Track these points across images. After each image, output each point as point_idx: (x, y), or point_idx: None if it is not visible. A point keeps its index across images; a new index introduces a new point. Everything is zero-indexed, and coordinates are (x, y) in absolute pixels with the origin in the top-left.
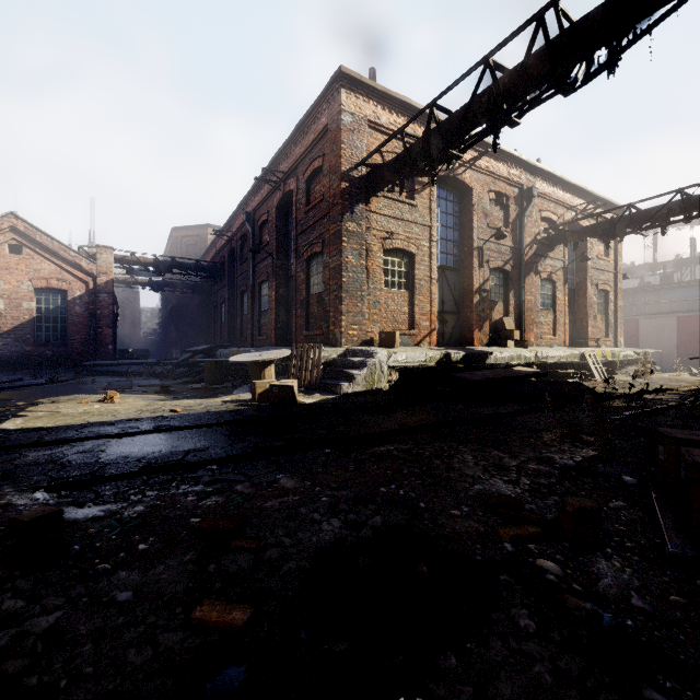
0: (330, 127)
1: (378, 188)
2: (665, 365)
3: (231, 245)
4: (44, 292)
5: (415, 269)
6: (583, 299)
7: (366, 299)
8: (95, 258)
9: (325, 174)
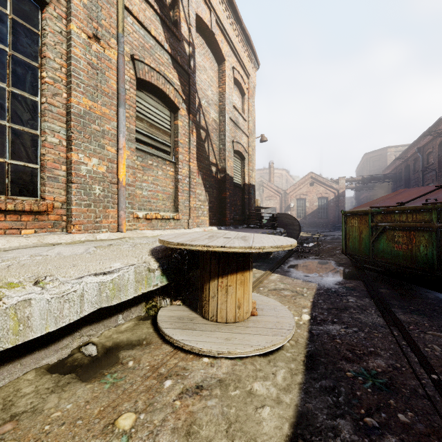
0: None
1: None
2: None
3: (406, 163)
4: (320, 198)
5: None
6: None
7: None
8: (336, 182)
9: None
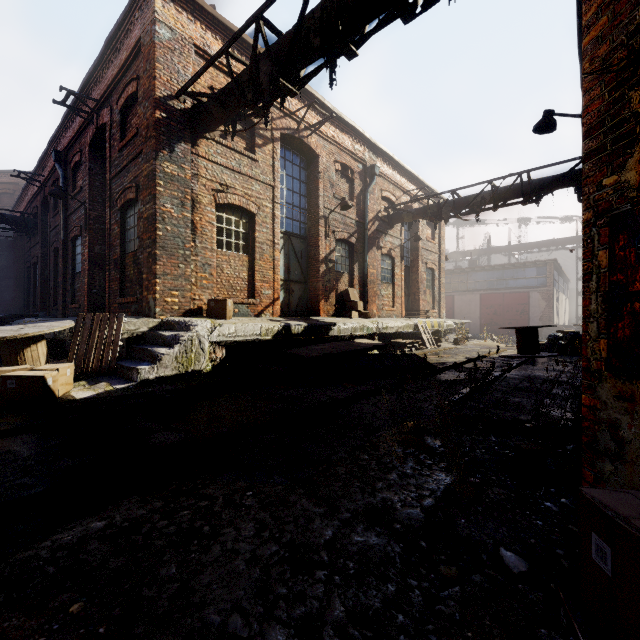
0: (143, 40)
1: (207, 128)
2: (472, 333)
3: (43, 192)
4: None
5: (255, 231)
6: (416, 275)
7: (193, 259)
8: None
9: (140, 102)
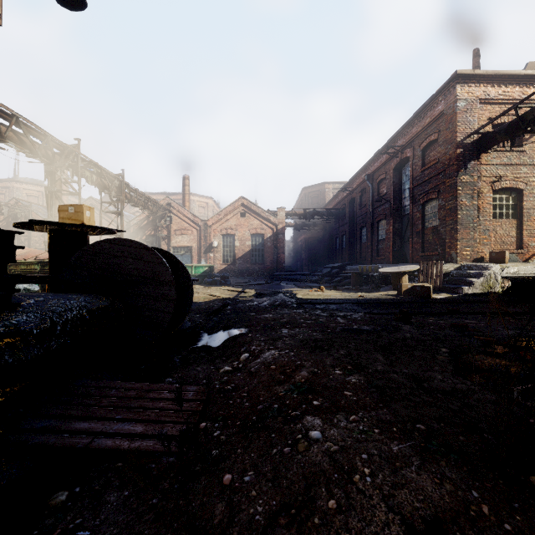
0: (446, 112)
1: (489, 147)
2: None
3: (351, 196)
4: (254, 236)
5: (522, 201)
6: None
7: (477, 228)
8: (275, 215)
9: (440, 144)
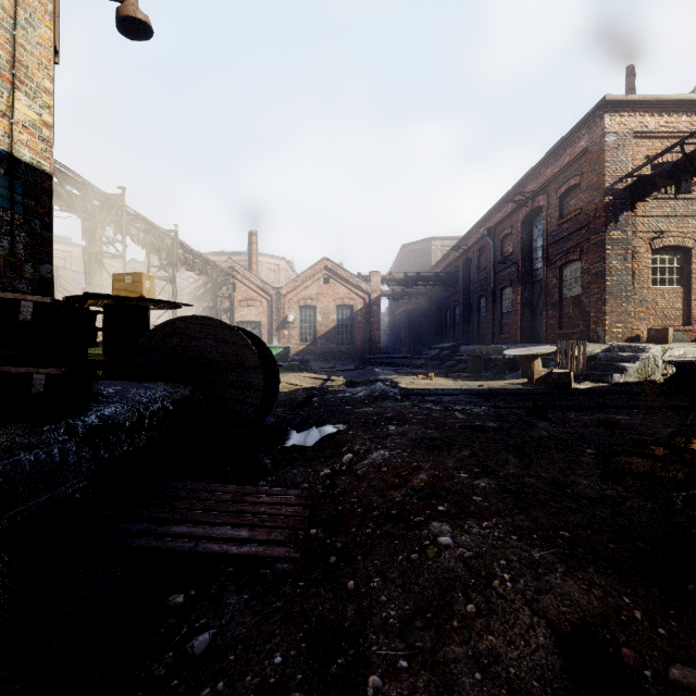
0: (591, 149)
1: (647, 194)
2: None
3: (466, 256)
4: (340, 308)
5: (691, 263)
6: None
7: (631, 298)
8: (367, 280)
9: (583, 190)
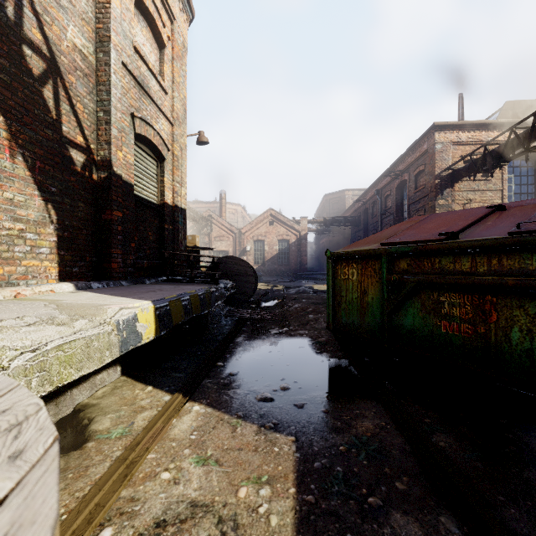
0: (429, 151)
1: (459, 179)
2: None
3: (365, 206)
4: (281, 241)
5: None
6: None
7: None
8: (298, 223)
9: (426, 174)
